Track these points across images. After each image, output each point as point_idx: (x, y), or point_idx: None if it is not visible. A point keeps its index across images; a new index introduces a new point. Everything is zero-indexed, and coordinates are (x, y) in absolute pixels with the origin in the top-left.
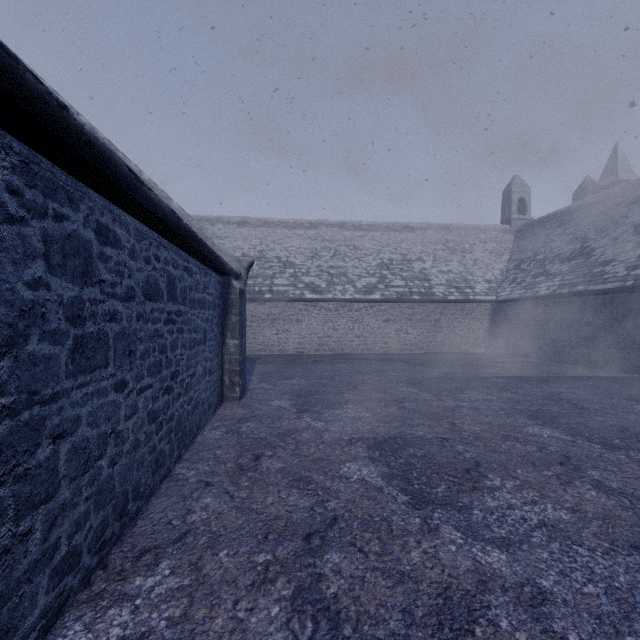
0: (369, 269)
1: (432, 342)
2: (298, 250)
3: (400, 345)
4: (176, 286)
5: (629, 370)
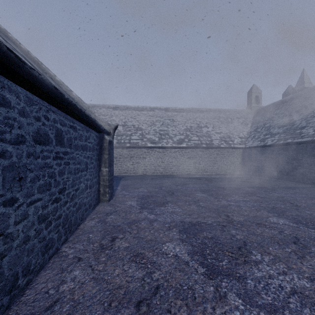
0: (180, 131)
1: (212, 168)
2: (144, 121)
3: (196, 170)
4: (63, 136)
5: None
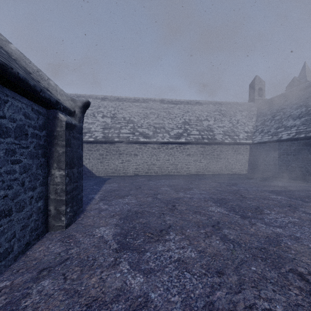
0: (177, 124)
1: (215, 167)
2: (136, 114)
3: (196, 169)
4: None
5: None
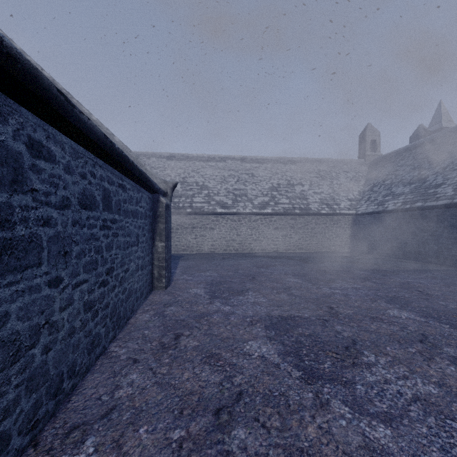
0: (263, 191)
1: (309, 244)
2: (211, 177)
3: (286, 246)
4: (111, 199)
5: (456, 265)
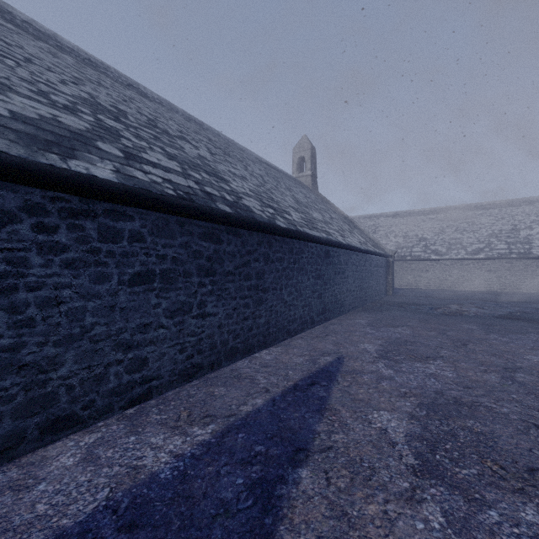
0: (480, 238)
1: (529, 285)
2: (430, 229)
3: (500, 286)
4: (377, 264)
5: None
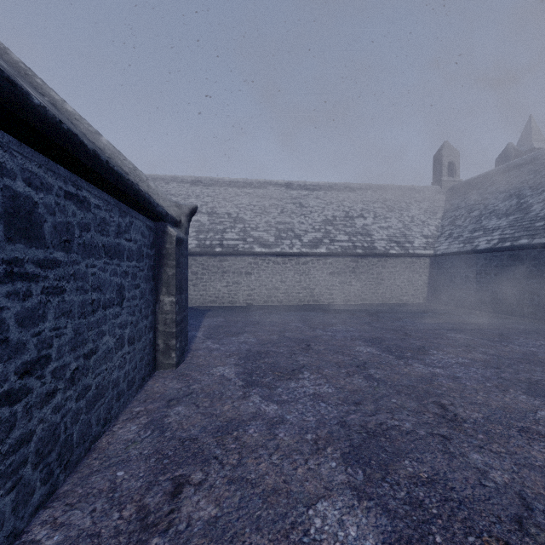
0: (314, 225)
1: (374, 293)
2: (248, 207)
3: (344, 296)
4: (40, 219)
5: None
